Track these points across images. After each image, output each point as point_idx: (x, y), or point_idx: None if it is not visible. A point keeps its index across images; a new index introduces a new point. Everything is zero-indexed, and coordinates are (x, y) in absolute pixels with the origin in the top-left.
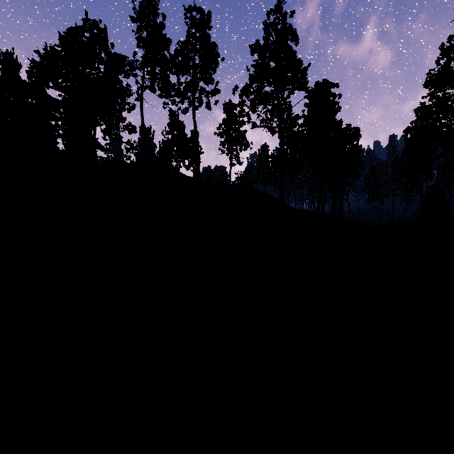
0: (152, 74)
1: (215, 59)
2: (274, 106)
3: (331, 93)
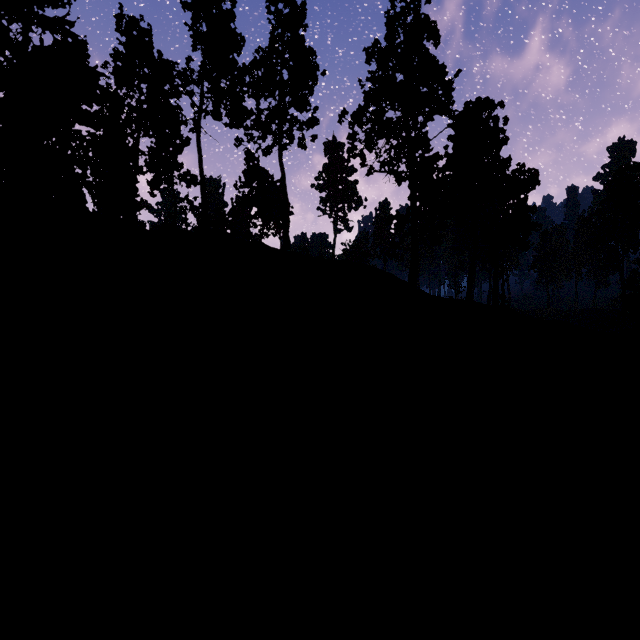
0: (216, 91)
1: (312, 73)
2: (403, 138)
3: (492, 117)
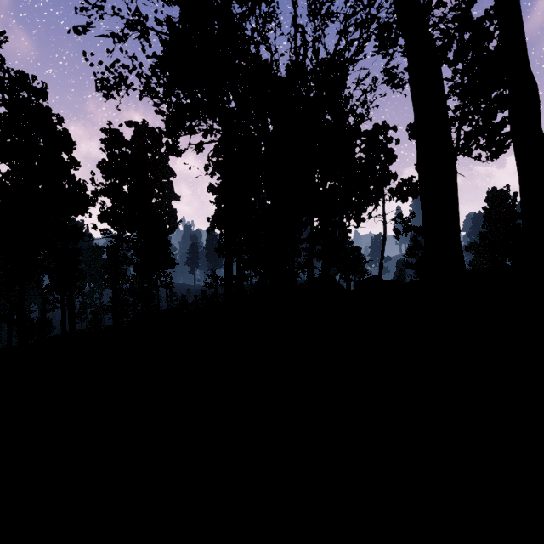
0: None
1: None
2: None
3: None
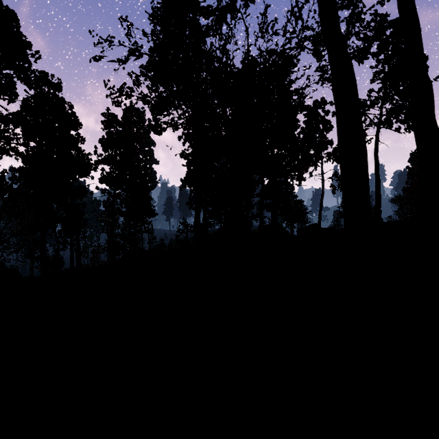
0: None
1: None
2: None
3: None
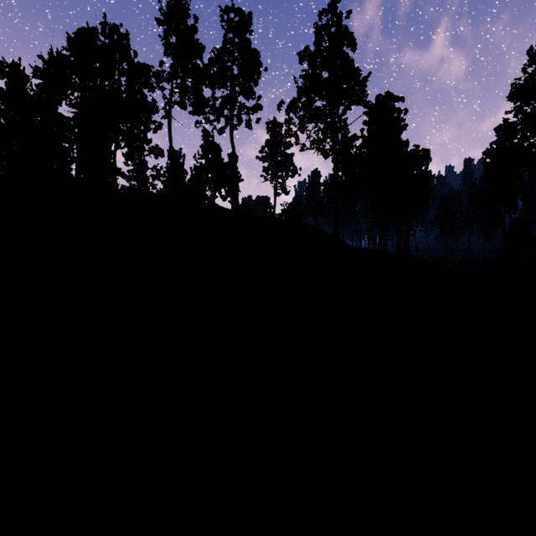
0: (182, 87)
1: (256, 70)
2: (327, 124)
3: (395, 109)
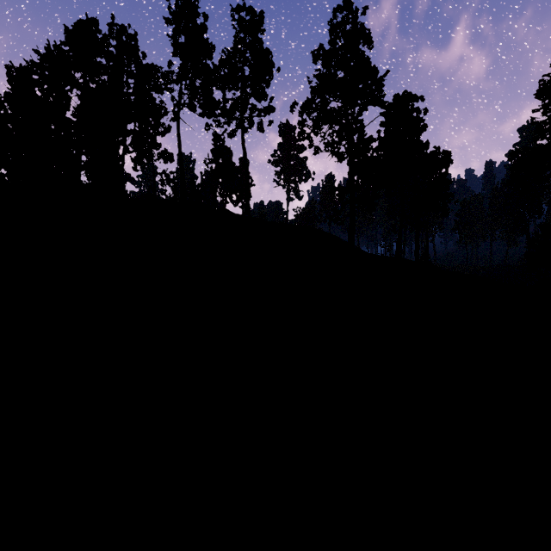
0: (192, 89)
1: (269, 70)
2: (343, 125)
3: (415, 109)
